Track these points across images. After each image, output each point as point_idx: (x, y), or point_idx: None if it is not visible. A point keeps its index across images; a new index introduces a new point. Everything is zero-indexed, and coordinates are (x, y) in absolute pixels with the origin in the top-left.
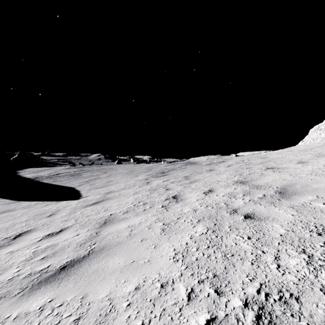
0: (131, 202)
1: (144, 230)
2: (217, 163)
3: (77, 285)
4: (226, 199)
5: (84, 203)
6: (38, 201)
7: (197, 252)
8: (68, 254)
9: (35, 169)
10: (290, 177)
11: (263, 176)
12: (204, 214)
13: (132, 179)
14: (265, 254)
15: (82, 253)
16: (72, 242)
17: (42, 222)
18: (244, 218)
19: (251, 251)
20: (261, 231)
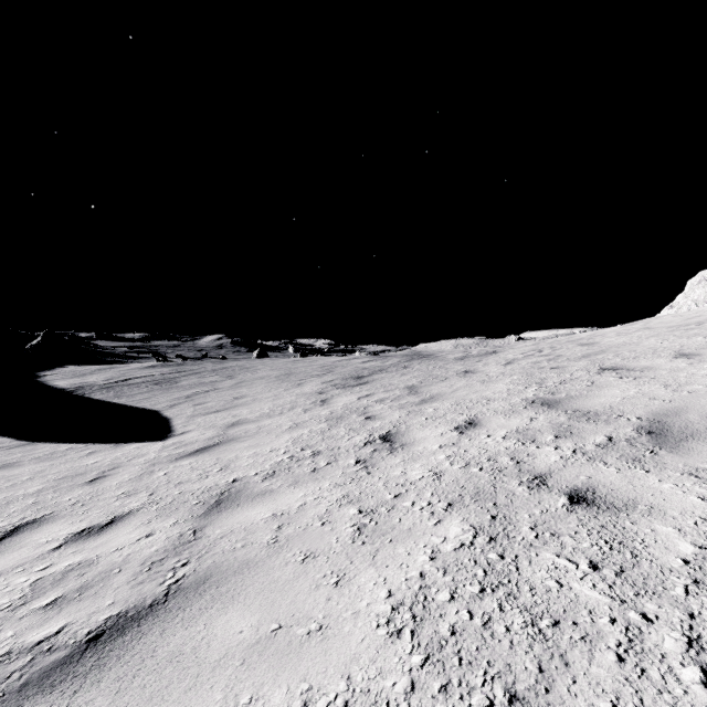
0: (284, 450)
1: (313, 529)
2: (480, 355)
3: (119, 704)
4: (514, 446)
5: (176, 451)
6: (76, 443)
7: (454, 607)
8: (116, 592)
9: (78, 370)
10: (666, 393)
11: (597, 389)
12: (461, 487)
13: (289, 392)
14: (653, 626)
15: (150, 593)
16: (131, 558)
17: (74, 498)
18: (569, 501)
19: (608, 612)
20: (624, 546)
